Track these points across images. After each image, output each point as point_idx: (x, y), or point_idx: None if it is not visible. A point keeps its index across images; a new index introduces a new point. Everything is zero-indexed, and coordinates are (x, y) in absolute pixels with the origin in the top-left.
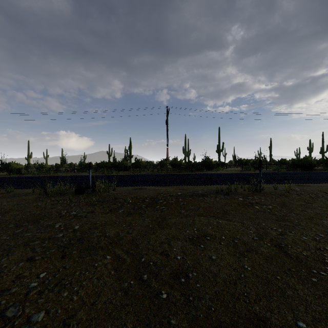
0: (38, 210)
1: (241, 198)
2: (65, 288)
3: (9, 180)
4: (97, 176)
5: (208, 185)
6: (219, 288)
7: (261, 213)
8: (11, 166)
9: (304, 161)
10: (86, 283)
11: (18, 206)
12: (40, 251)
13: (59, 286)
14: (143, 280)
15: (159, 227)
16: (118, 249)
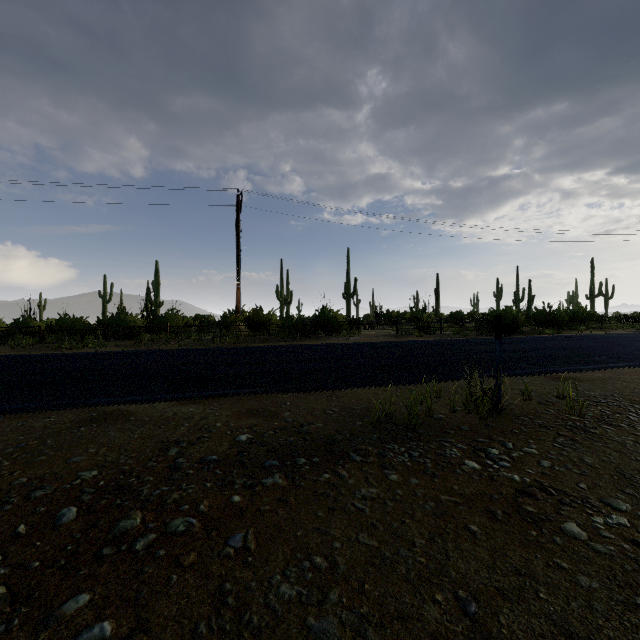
0: None
1: (472, 460)
2: None
3: None
4: (25, 357)
5: (339, 388)
6: None
7: None
8: None
9: (505, 317)
10: None
11: None
12: None
13: None
14: None
15: None
16: None
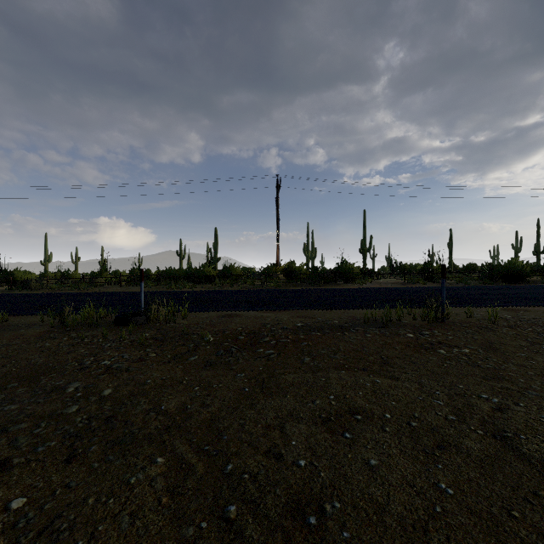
0: (42, 357)
1: (411, 334)
2: (58, 542)
3: (7, 300)
4: (158, 292)
5: (349, 309)
6: (391, 543)
7: (452, 364)
8: (15, 276)
9: (509, 268)
10: (105, 527)
11: (9, 348)
12: (26, 446)
13: (46, 537)
14: (227, 519)
15: (263, 393)
16: (181, 441)
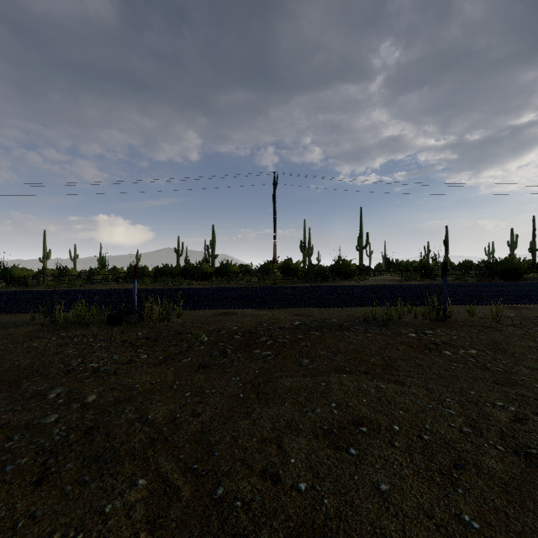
0: (27, 358)
1: (413, 333)
2: None
3: (2, 297)
4: (154, 289)
5: (347, 307)
6: None
7: (460, 367)
8: (12, 273)
9: (506, 265)
10: None
11: None
12: None
13: None
14: None
15: (259, 399)
16: (166, 457)
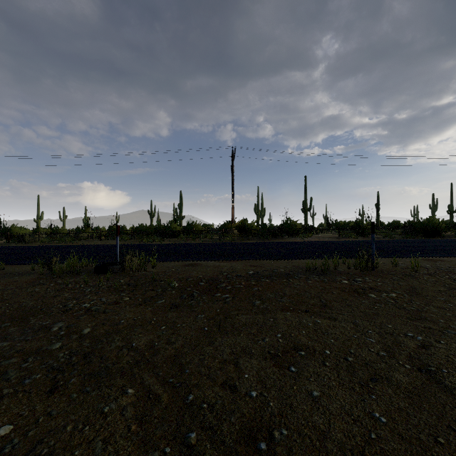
0: (32, 300)
1: (346, 280)
2: None
3: (5, 252)
4: (132, 245)
5: (293, 259)
6: None
7: (382, 307)
8: (12, 232)
9: (427, 224)
10: (81, 452)
11: (4, 293)
12: (15, 379)
13: None
14: (188, 444)
15: (220, 331)
16: (149, 374)
